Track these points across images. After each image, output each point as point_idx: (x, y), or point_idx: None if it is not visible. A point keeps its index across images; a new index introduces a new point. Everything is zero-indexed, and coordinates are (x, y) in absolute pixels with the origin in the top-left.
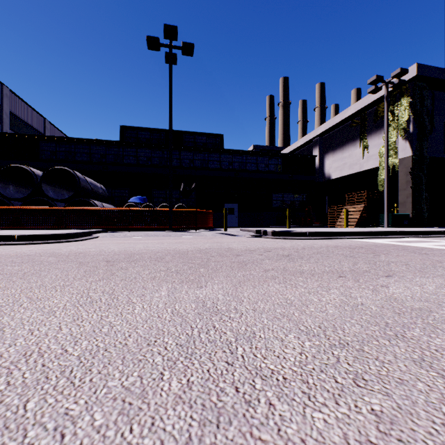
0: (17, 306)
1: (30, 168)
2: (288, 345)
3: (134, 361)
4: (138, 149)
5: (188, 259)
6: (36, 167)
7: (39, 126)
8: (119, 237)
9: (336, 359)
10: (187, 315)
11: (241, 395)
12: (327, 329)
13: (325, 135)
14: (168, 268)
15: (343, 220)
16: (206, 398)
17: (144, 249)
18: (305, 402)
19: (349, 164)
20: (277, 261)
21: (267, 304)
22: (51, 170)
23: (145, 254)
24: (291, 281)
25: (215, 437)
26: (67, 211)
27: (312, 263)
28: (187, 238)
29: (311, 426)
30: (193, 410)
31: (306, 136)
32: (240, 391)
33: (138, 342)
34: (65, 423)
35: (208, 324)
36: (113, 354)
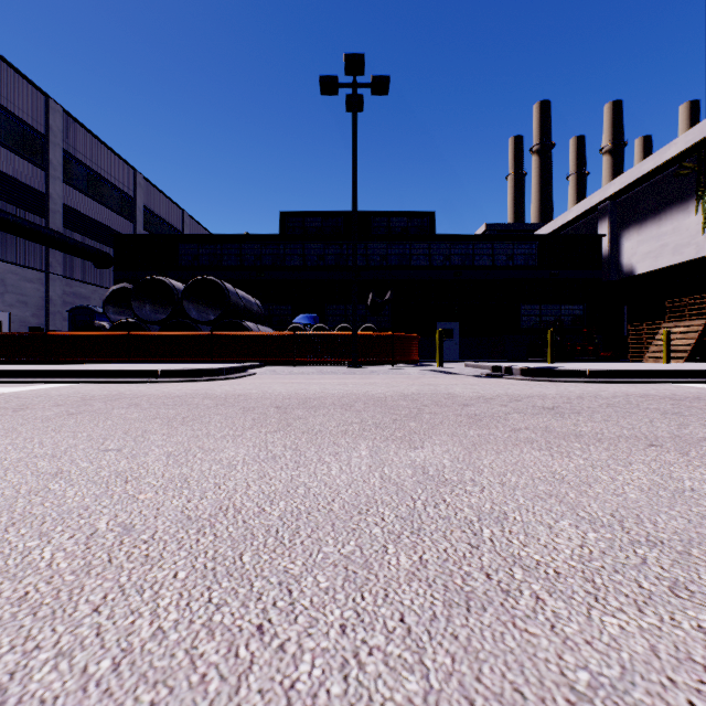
0: (191, 456)
1: (169, 280)
2: (561, 533)
3: (347, 530)
4: (305, 245)
5: (389, 409)
6: (174, 278)
7: (176, 221)
8: (283, 374)
9: (641, 560)
10: (403, 482)
11: (495, 583)
12: (625, 519)
13: (623, 197)
14: (362, 419)
15: (661, 349)
16: (448, 580)
17: (322, 393)
18: (590, 603)
19: (673, 246)
20: (534, 417)
21: (521, 477)
22: (194, 282)
23: (325, 399)
24: (560, 448)
25: (467, 620)
26: (215, 338)
27: (597, 421)
28: (380, 378)
29: (599, 630)
30: (433, 589)
31: (584, 201)
32: (493, 578)
33: (345, 509)
34: (288, 580)
35: (435, 496)
36: (319, 519)
